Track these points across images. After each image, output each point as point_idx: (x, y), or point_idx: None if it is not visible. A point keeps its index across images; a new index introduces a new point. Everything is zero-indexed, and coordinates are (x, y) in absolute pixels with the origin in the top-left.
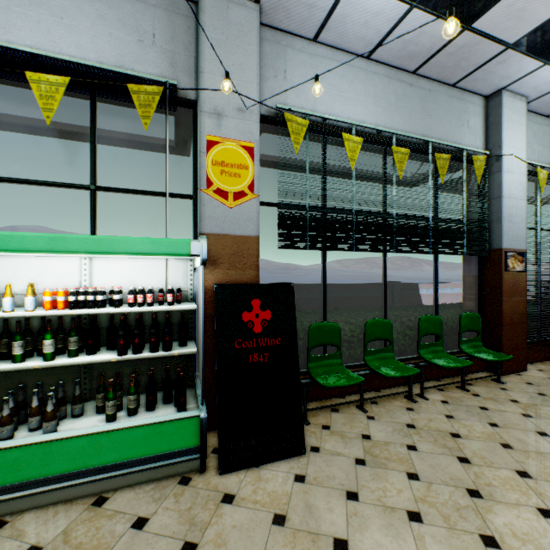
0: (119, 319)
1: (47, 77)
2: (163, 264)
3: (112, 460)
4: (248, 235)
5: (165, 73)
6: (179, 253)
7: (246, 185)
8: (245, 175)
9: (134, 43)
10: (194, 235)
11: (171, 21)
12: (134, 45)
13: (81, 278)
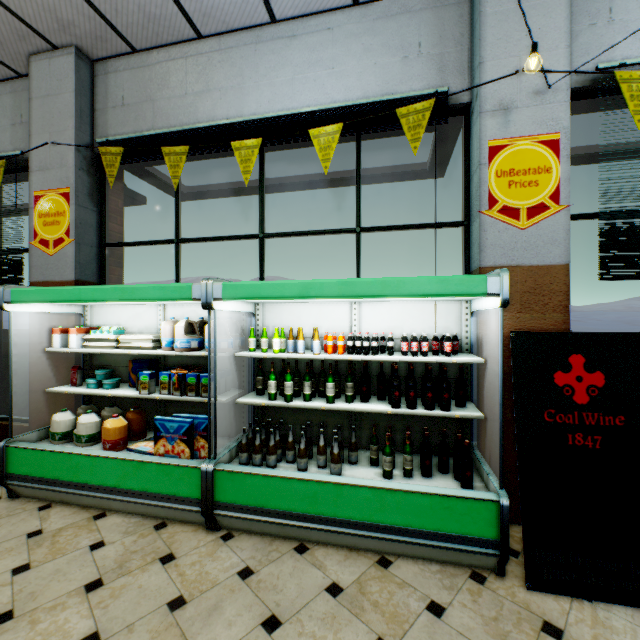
0: (386, 367)
1: (325, 129)
2: (432, 307)
3: (396, 522)
4: (550, 263)
5: (431, 83)
6: (471, 293)
7: (546, 194)
8: (545, 181)
9: (398, 63)
10: (465, 271)
11: (438, 18)
12: (398, 66)
13: (350, 323)
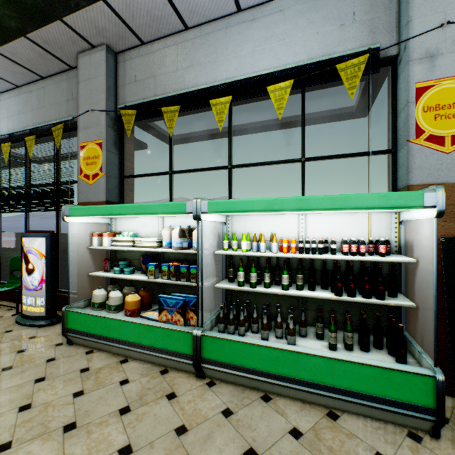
0: (326, 264)
1: (279, 85)
2: (365, 217)
3: (342, 385)
4: None
5: (364, 42)
6: (409, 206)
7: None
8: None
9: (336, 30)
10: (393, 189)
11: None
12: (336, 32)
13: (298, 230)
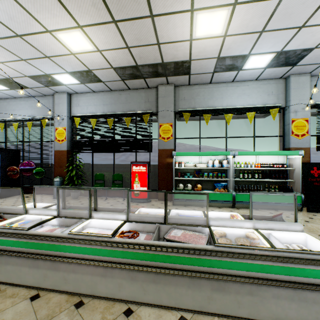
0: (265, 171)
1: (250, 113)
2: (277, 157)
3: (279, 201)
4: (306, 147)
5: (275, 102)
6: (296, 154)
7: (305, 131)
8: (304, 129)
9: (266, 96)
10: (283, 148)
11: (277, 86)
12: (266, 96)
13: (255, 161)
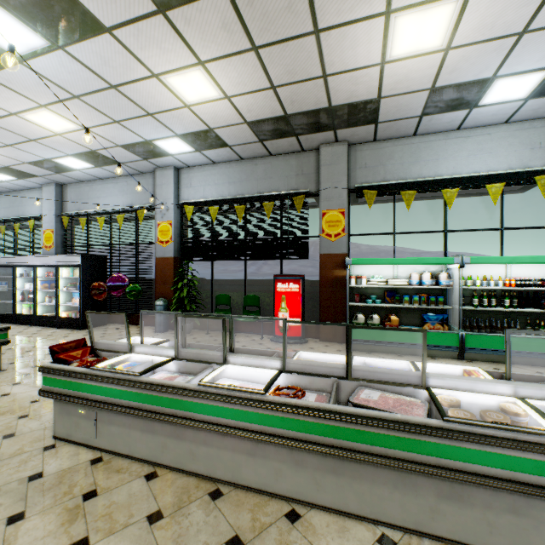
0: (524, 294)
1: (494, 185)
2: None
3: None
4: None
5: None
6: None
7: None
8: None
9: (528, 151)
10: None
11: None
12: (528, 153)
13: (504, 274)
